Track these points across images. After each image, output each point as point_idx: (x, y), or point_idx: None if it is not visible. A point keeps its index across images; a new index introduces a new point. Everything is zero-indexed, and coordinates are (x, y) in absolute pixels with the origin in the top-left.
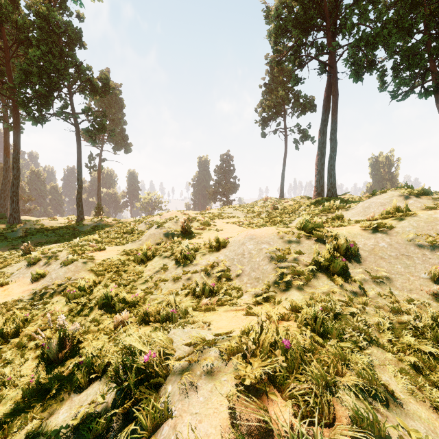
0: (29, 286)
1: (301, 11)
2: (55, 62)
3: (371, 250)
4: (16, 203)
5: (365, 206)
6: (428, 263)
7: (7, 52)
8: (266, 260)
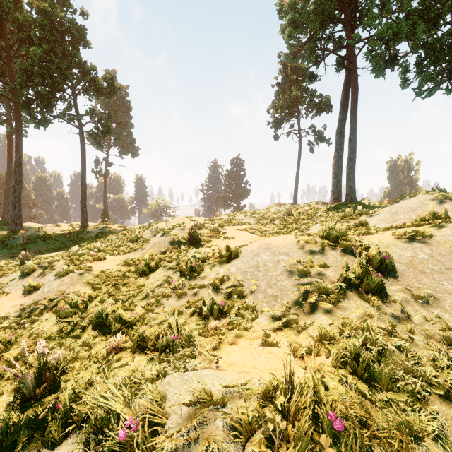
0: (20, 300)
1: (318, 1)
2: (57, 61)
3: (409, 262)
4: (18, 209)
5: (393, 211)
6: None
7: (9, 52)
8: (285, 275)
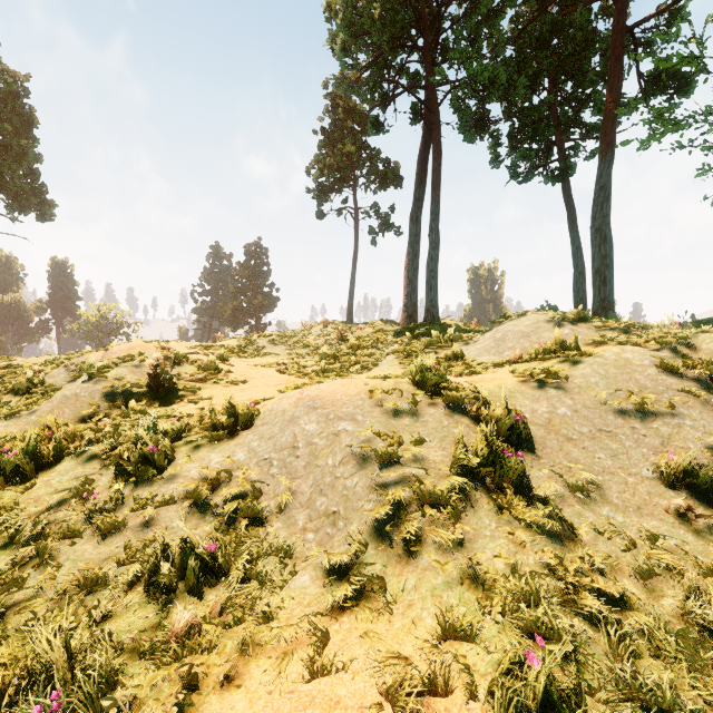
0: None
1: (387, 3)
2: None
3: (547, 422)
4: None
5: (498, 337)
6: (645, 445)
7: None
8: (351, 464)
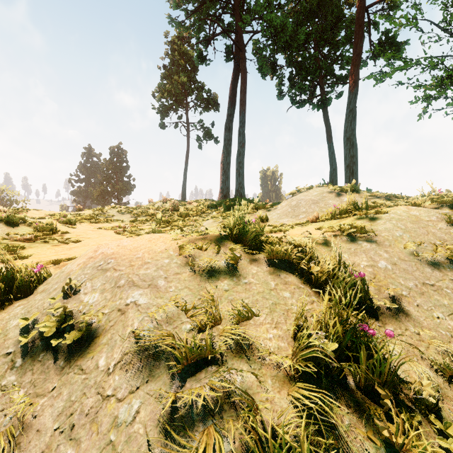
0: None
1: None
2: None
3: (373, 277)
4: None
5: (293, 204)
6: None
7: None
8: (134, 369)
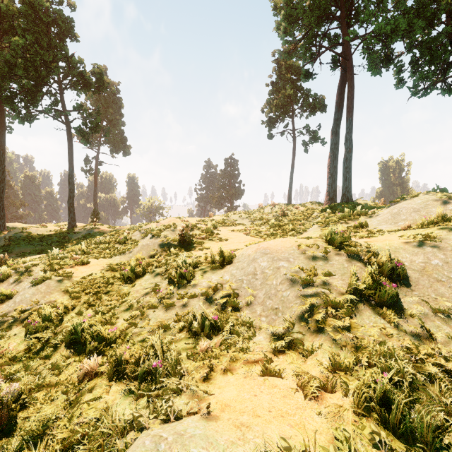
0: None
1: None
2: (42, 53)
3: (422, 269)
4: (1, 209)
5: (394, 212)
6: None
7: None
8: (286, 284)
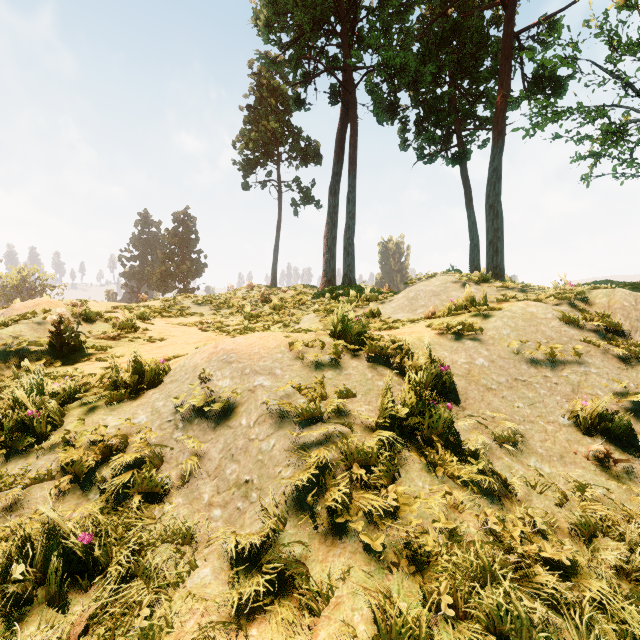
0: None
1: None
2: None
3: (467, 373)
4: None
5: (411, 296)
6: (558, 393)
7: None
8: (268, 424)
